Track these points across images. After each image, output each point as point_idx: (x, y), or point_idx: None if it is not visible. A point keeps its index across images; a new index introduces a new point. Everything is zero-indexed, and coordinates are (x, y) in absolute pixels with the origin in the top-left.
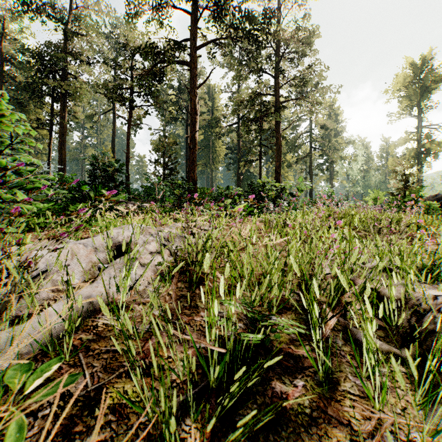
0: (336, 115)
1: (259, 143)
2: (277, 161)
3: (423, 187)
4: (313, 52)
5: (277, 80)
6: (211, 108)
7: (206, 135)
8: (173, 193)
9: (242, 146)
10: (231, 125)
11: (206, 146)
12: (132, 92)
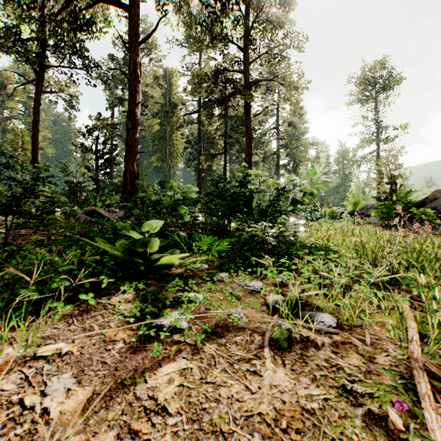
0: (300, 115)
1: (224, 133)
2: (247, 155)
3: (411, 191)
4: (289, 24)
5: (247, 53)
6: (168, 95)
7: (163, 126)
8: (118, 191)
9: (203, 136)
10: (191, 113)
11: (163, 138)
12: (44, 45)
